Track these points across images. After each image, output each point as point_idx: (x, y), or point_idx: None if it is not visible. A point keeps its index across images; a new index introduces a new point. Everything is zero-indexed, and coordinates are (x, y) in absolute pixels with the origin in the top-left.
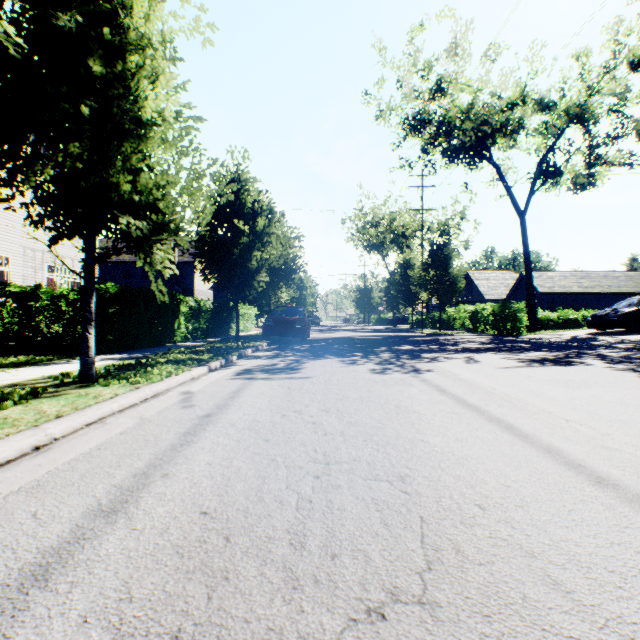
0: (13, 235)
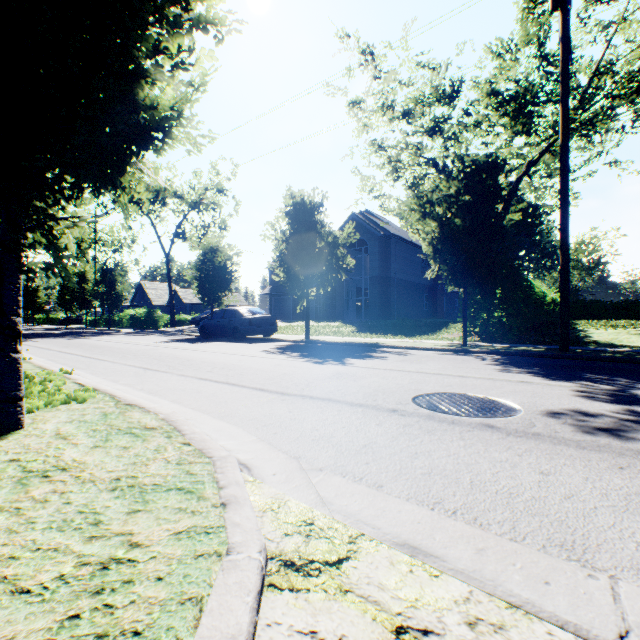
0: None
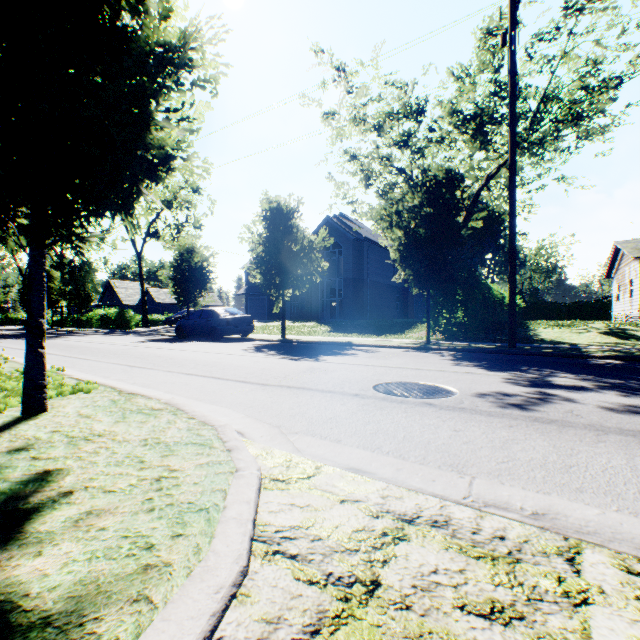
0: None
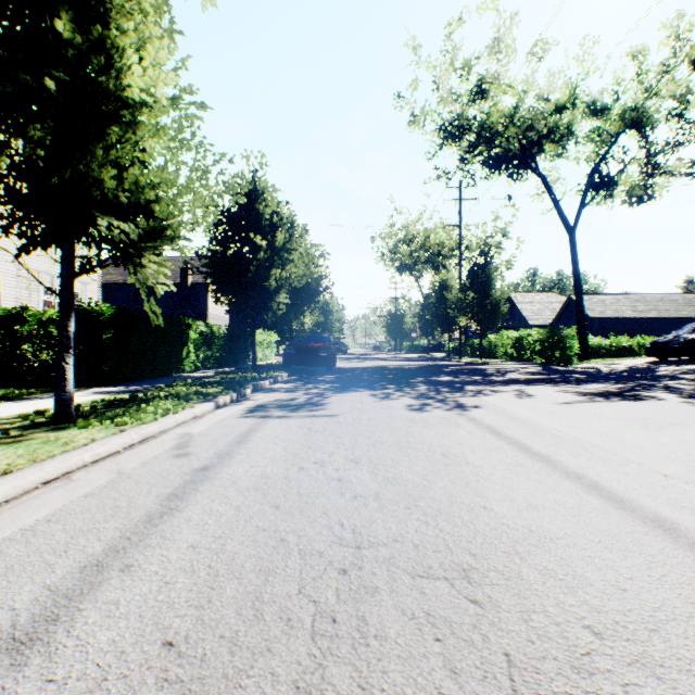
0: (5, 252)
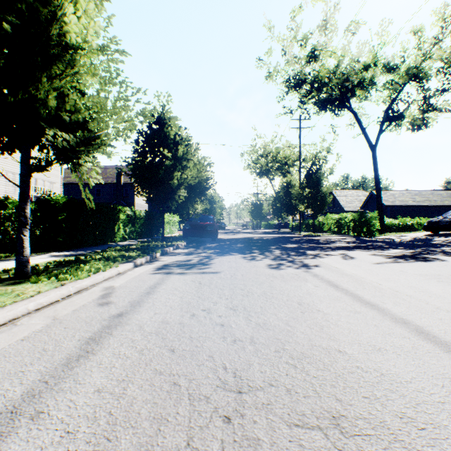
0: None
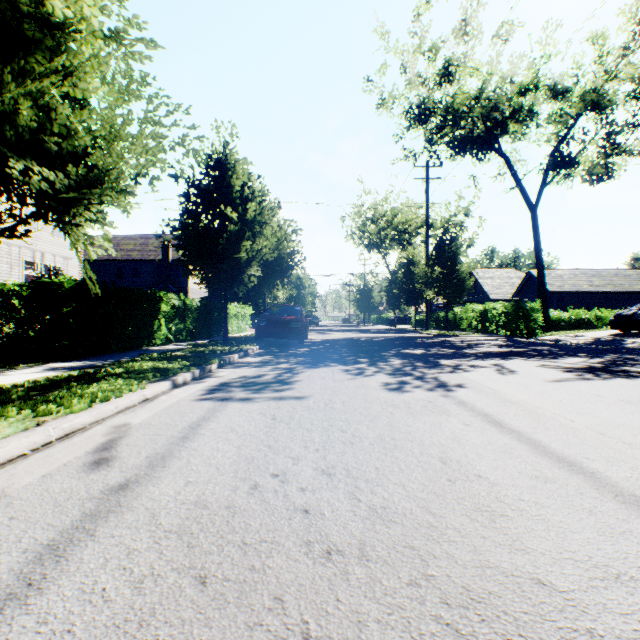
0: None
